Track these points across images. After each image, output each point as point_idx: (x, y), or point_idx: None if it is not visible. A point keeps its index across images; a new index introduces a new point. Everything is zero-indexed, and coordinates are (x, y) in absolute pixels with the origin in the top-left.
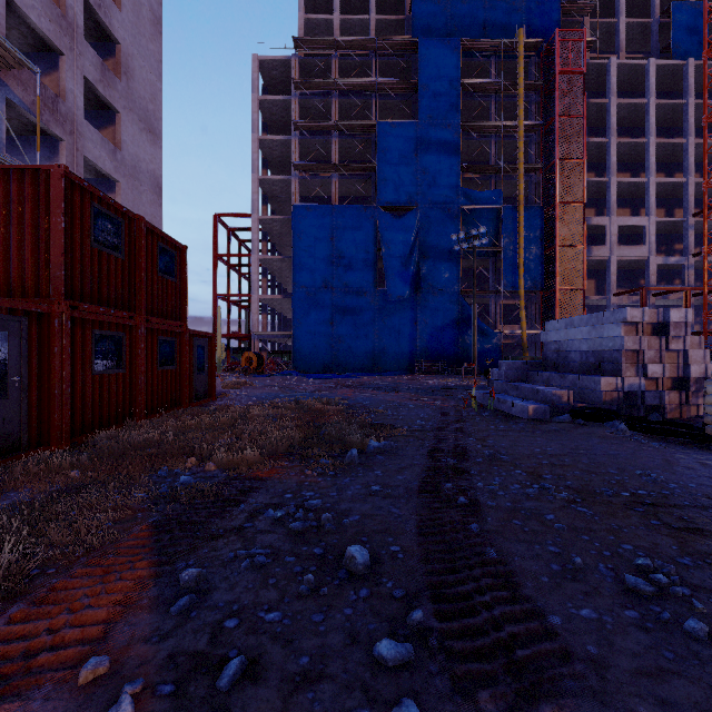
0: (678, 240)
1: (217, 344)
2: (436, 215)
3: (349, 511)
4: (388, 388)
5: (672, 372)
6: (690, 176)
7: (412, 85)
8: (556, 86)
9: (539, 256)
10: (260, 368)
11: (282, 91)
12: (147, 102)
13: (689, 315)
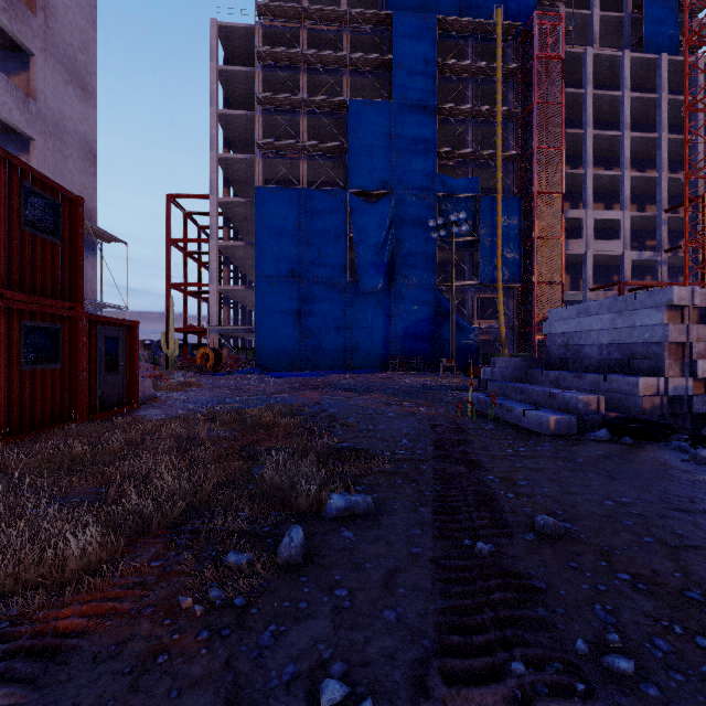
0: (649, 237)
1: (169, 339)
2: (411, 202)
3: None
4: (361, 389)
5: None
6: (663, 171)
7: (385, 62)
8: (535, 71)
9: (517, 248)
10: (218, 366)
11: (245, 65)
12: (75, 51)
13: None
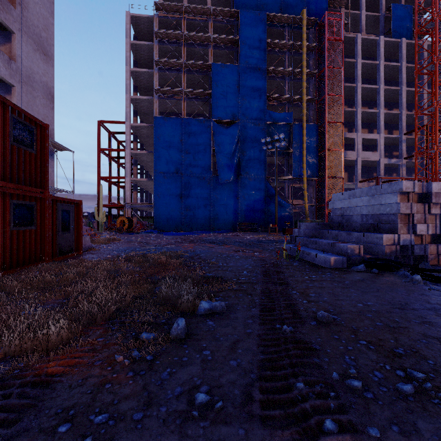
0: (395, 149)
1: (99, 211)
2: (251, 127)
3: None
4: (219, 242)
5: (432, 230)
6: (403, 110)
7: (235, 40)
8: (326, 47)
9: (315, 156)
10: (131, 228)
11: (147, 40)
12: (40, 30)
13: None
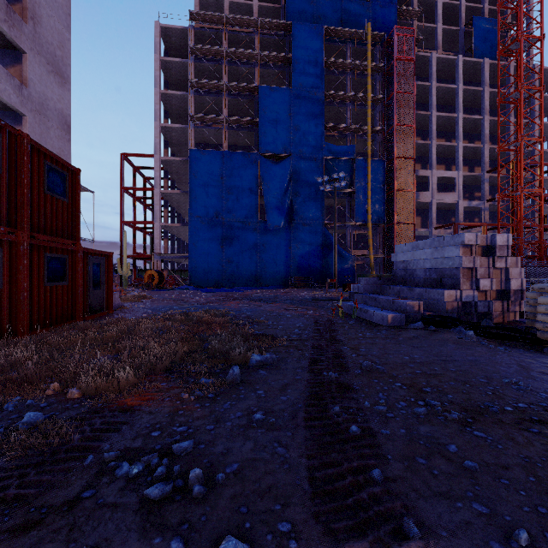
0: (477, 190)
1: (123, 263)
2: (305, 162)
3: (227, 455)
4: (268, 300)
5: (497, 285)
6: (485, 143)
7: (286, 58)
8: (395, 69)
9: (382, 197)
10: (161, 284)
11: (180, 56)
12: (55, 48)
13: (510, 239)
